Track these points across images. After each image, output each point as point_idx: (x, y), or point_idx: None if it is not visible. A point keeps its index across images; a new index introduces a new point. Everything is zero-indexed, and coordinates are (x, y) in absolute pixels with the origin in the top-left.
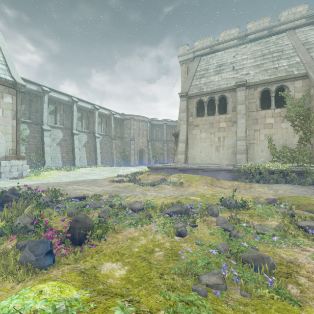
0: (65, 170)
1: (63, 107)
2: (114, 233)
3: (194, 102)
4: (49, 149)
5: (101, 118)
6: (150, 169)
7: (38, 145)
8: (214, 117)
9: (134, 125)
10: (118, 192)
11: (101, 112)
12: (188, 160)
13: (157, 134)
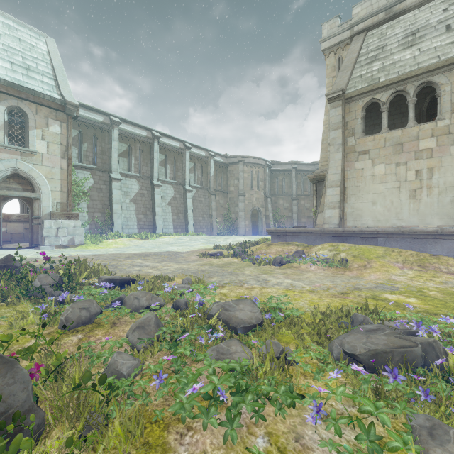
0: (139, 239)
1: (140, 146)
2: (129, 450)
3: (358, 108)
4: (120, 208)
5: (194, 163)
6: (272, 235)
7: (104, 201)
8: (404, 131)
9: (244, 172)
10: (207, 274)
11: (194, 152)
12: (345, 219)
13: (281, 186)
